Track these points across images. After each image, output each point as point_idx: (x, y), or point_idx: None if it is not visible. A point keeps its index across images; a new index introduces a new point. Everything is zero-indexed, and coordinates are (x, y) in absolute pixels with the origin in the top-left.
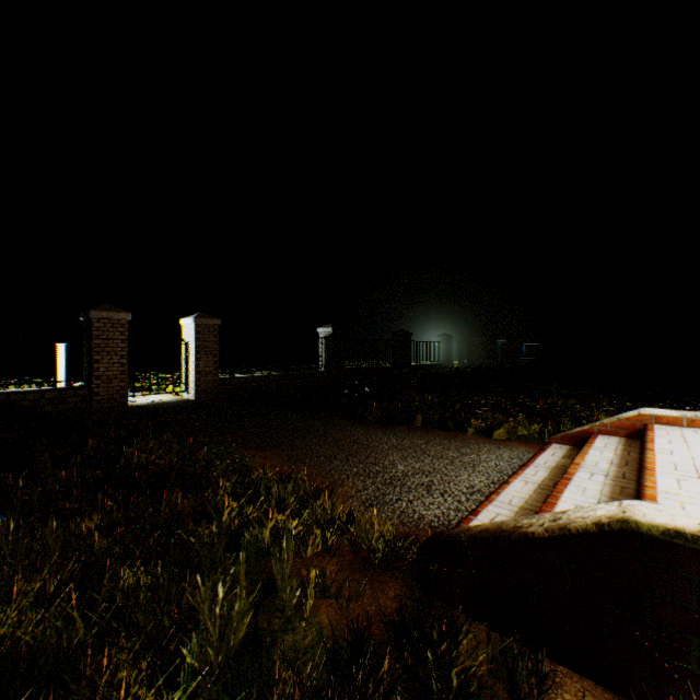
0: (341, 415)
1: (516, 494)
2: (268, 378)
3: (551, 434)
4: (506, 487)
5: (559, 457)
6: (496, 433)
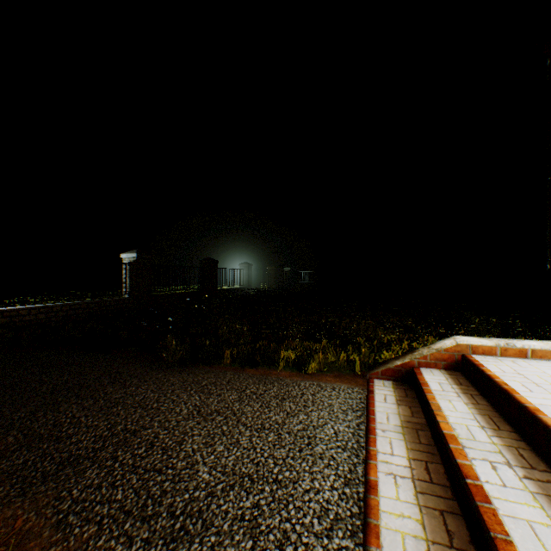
0: (136, 354)
1: (404, 529)
2: (52, 309)
3: (371, 368)
4: (378, 504)
5: (395, 404)
6: (310, 366)
